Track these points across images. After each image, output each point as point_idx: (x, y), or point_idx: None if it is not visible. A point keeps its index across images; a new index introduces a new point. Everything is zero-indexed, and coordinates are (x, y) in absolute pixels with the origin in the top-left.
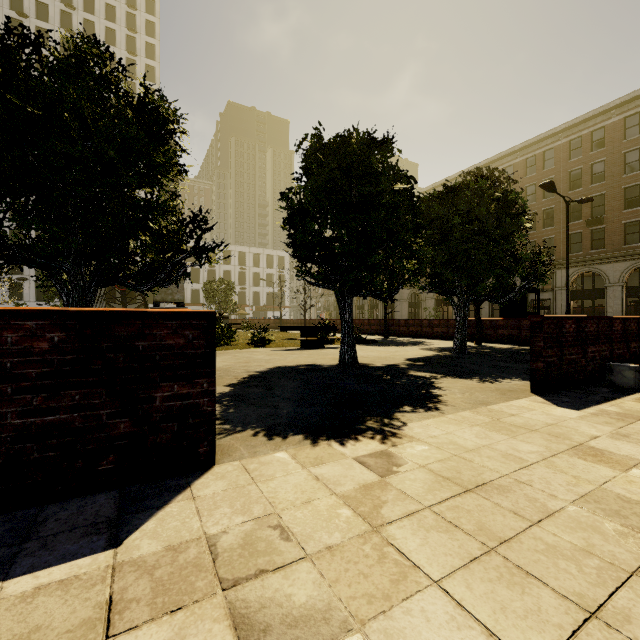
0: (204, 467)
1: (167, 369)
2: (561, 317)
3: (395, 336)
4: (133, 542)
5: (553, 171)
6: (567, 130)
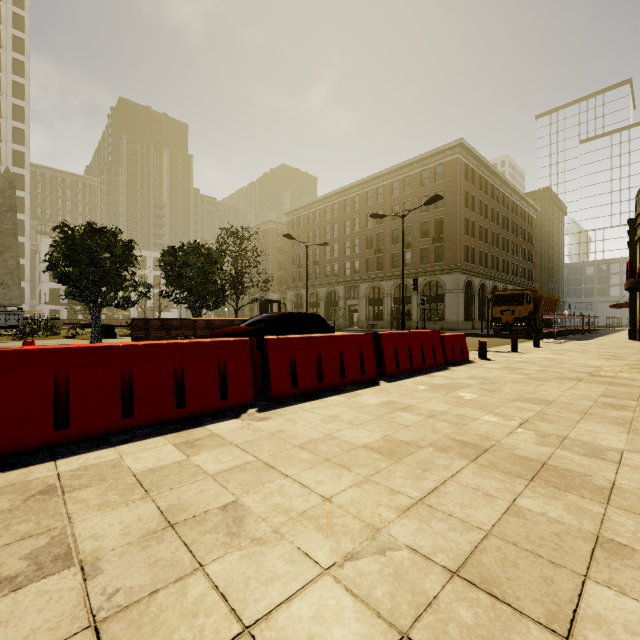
0: None
1: None
2: (147, 319)
3: None
4: None
5: (359, 211)
6: (365, 184)
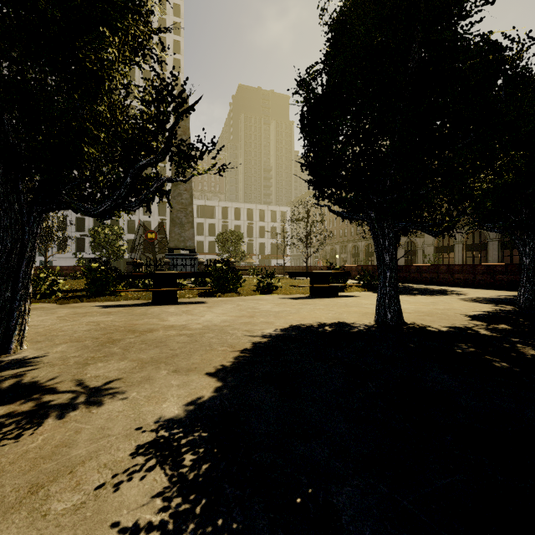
0: None
1: None
2: None
3: (404, 283)
4: None
5: None
6: None
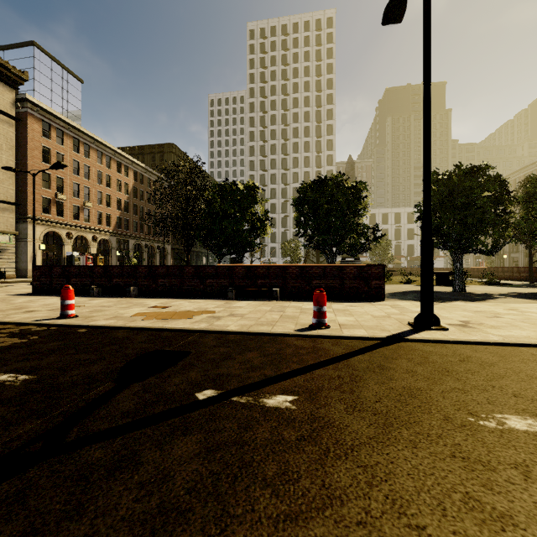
0: (382, 301)
1: (374, 277)
2: None
3: None
4: (372, 303)
5: None
6: None
